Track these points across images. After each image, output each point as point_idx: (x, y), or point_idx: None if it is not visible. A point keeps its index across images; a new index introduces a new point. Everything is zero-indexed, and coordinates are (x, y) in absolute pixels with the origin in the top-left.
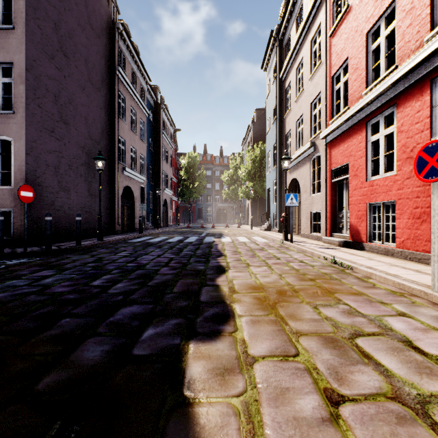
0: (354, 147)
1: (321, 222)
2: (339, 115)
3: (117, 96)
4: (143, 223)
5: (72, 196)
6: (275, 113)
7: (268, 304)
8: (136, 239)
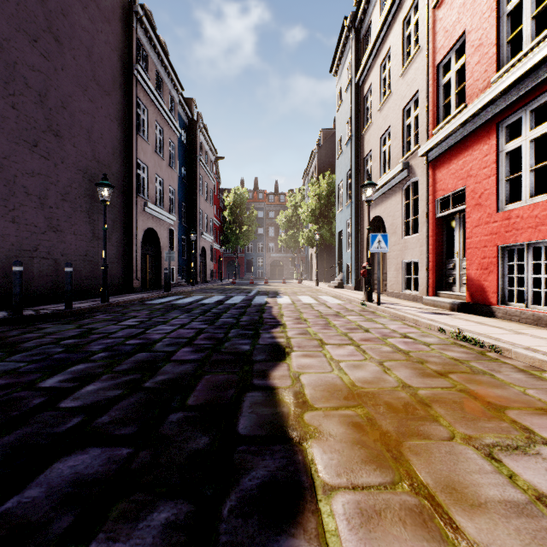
0: (475, 163)
1: (420, 275)
2: (449, 118)
3: (135, 105)
4: (173, 278)
5: (68, 238)
6: (349, 129)
7: (383, 446)
8: (159, 299)
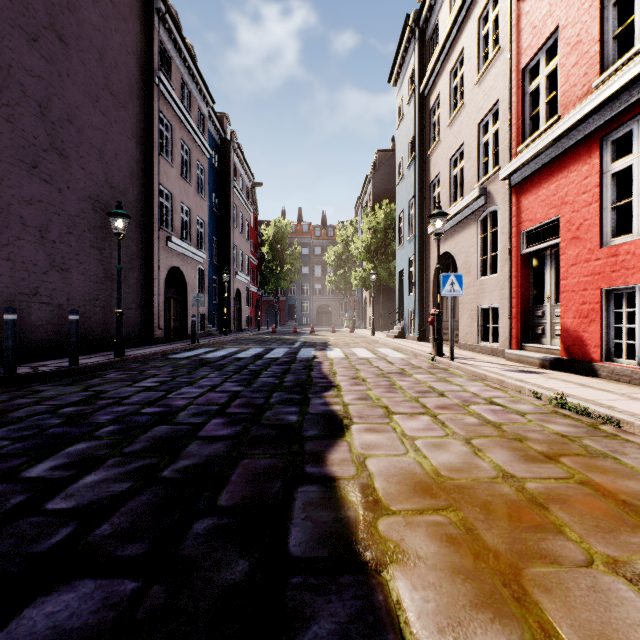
0: (571, 187)
1: (501, 323)
2: (538, 133)
3: (157, 120)
4: (202, 326)
5: (75, 279)
6: (412, 149)
7: (497, 576)
8: (185, 352)
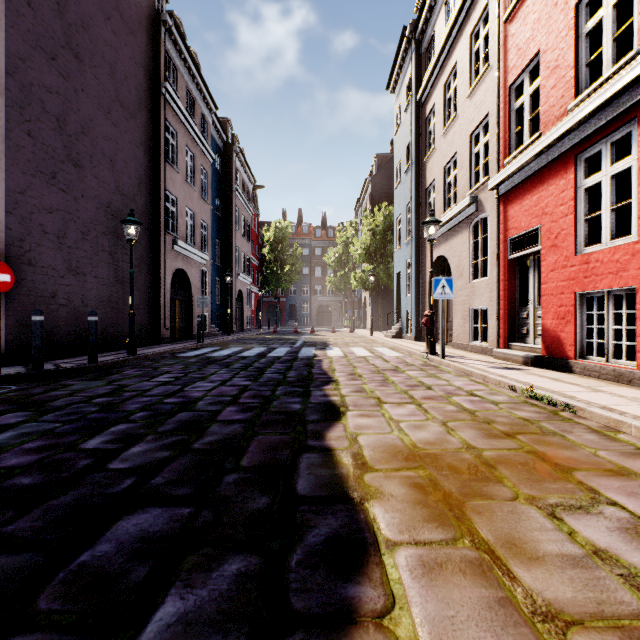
0: (550, 199)
1: (490, 324)
2: (522, 148)
3: (163, 129)
4: (205, 326)
5: (89, 282)
6: (409, 155)
7: (446, 505)
8: (192, 351)
